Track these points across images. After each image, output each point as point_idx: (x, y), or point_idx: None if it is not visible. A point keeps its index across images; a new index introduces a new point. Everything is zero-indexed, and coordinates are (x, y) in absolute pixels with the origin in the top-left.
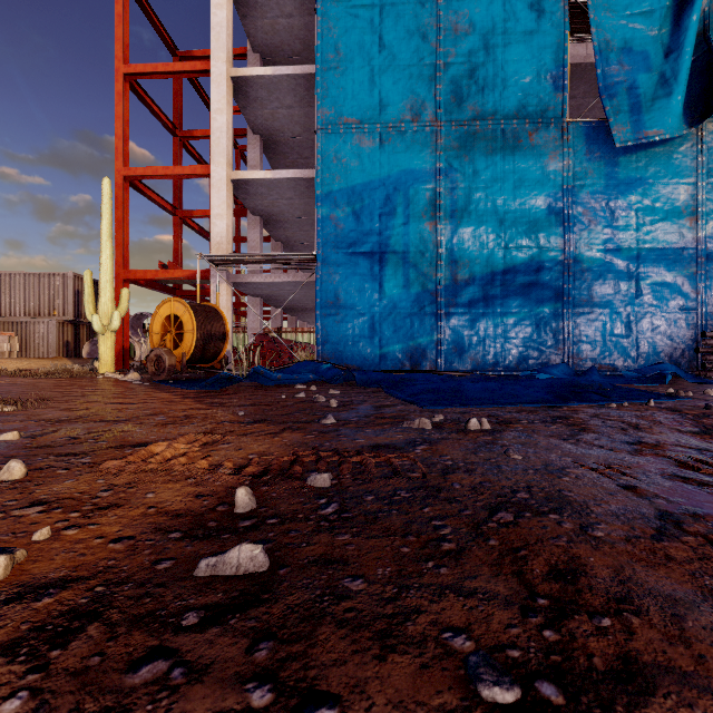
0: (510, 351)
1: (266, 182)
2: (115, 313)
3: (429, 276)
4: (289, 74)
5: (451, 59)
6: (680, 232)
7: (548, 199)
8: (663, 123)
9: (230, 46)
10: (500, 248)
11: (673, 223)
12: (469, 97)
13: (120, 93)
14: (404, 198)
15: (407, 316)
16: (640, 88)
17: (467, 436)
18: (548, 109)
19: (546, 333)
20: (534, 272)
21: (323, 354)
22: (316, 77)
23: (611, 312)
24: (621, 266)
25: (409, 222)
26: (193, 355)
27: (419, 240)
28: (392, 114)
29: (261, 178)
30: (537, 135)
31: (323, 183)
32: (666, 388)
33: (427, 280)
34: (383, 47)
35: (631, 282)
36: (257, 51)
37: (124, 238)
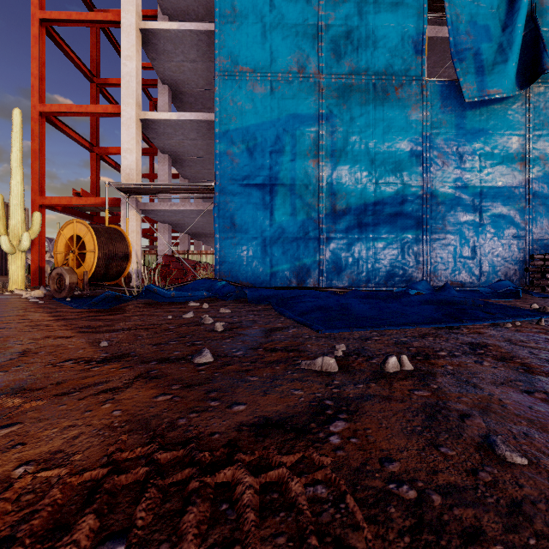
0: (380, 270)
1: (172, 122)
2: (24, 234)
3: (312, 206)
4: (192, 29)
5: (331, 21)
6: (513, 174)
7: (410, 144)
8: (501, 84)
9: (139, 1)
10: (372, 184)
11: (507, 166)
12: (346, 55)
13: (36, 36)
14: (292, 139)
15: (294, 240)
16: (483, 55)
17: (393, 388)
18: (410, 69)
19: (409, 255)
20: (399, 204)
21: (221, 273)
22: (215, 29)
23: (460, 238)
24: (467, 201)
25: (295, 159)
26: (95, 274)
27: (304, 174)
28: (281, 65)
29: (167, 119)
30: (401, 90)
31: (221, 122)
32: (522, 302)
33: (311, 209)
34: (273, 7)
35: (475, 214)
36: (166, 14)
37: (40, 168)
